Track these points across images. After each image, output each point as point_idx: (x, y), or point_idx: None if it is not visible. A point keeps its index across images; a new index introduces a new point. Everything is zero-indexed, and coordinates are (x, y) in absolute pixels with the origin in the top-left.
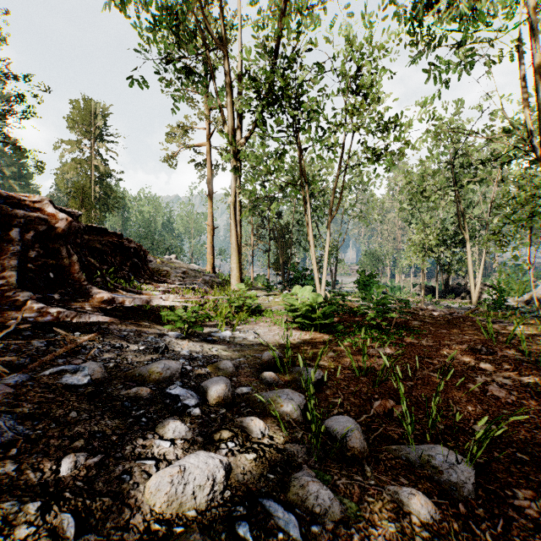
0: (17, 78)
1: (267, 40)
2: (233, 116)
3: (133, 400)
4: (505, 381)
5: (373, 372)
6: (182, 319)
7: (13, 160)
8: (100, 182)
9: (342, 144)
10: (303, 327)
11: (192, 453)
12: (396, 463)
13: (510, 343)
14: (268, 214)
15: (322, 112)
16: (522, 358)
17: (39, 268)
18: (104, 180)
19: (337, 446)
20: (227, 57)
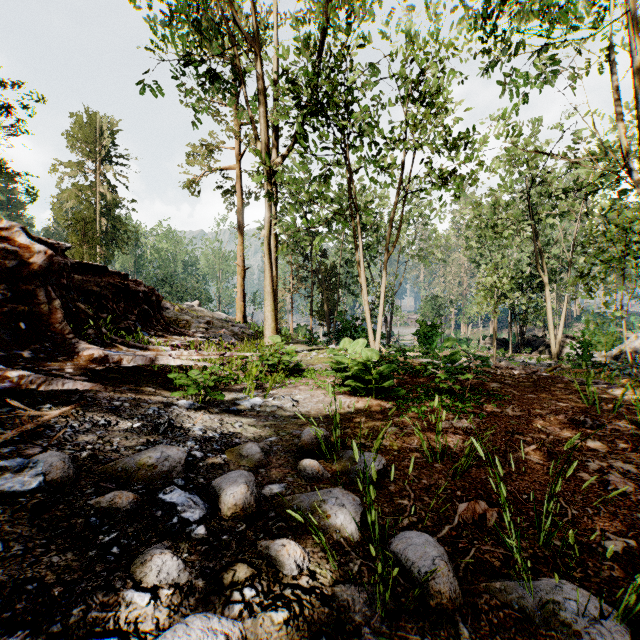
0: (3, 84)
1: (309, 38)
2: (267, 129)
3: (106, 513)
4: (627, 467)
5: (449, 455)
6: (195, 384)
7: (0, 185)
8: (107, 213)
9: (402, 164)
10: (354, 391)
11: (184, 614)
12: (505, 616)
13: (617, 412)
14: (310, 252)
15: (376, 125)
16: (639, 433)
17: (5, 316)
18: (112, 210)
19: (416, 592)
20: (260, 57)
